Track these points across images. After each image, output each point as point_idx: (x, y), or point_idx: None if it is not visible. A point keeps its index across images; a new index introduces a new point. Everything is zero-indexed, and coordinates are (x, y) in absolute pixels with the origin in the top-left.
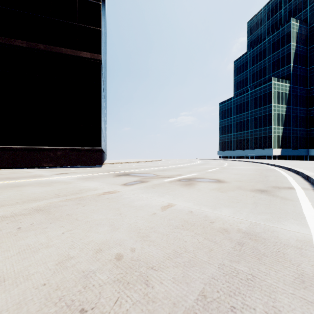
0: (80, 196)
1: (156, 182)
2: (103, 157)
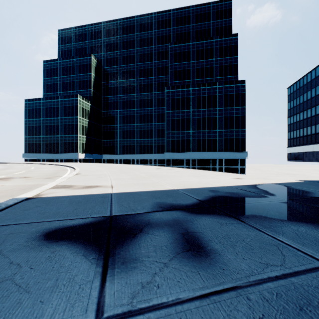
0: None
1: None
2: None
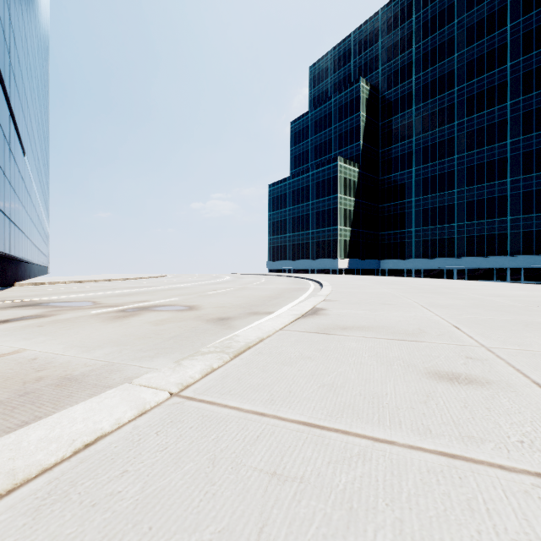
0: None
1: (67, 316)
2: (12, 272)
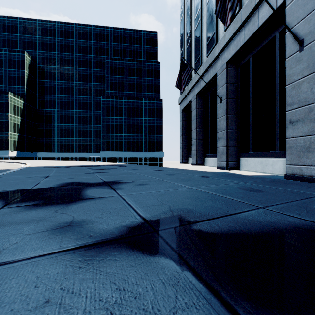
0: None
1: None
2: None
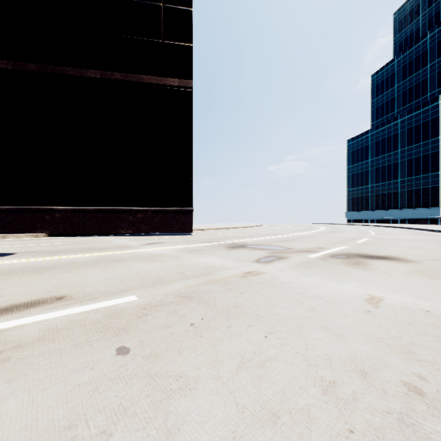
0: (216, 277)
1: (301, 259)
2: None
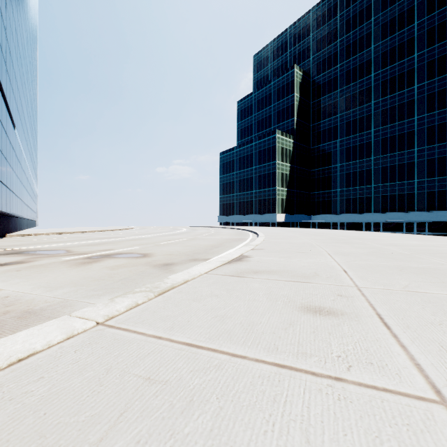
0: None
1: (42, 262)
2: (4, 225)
